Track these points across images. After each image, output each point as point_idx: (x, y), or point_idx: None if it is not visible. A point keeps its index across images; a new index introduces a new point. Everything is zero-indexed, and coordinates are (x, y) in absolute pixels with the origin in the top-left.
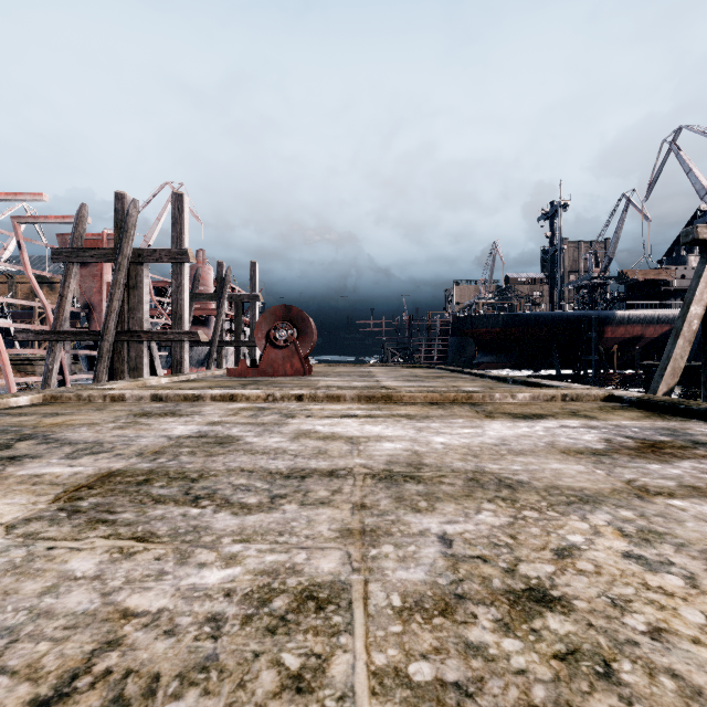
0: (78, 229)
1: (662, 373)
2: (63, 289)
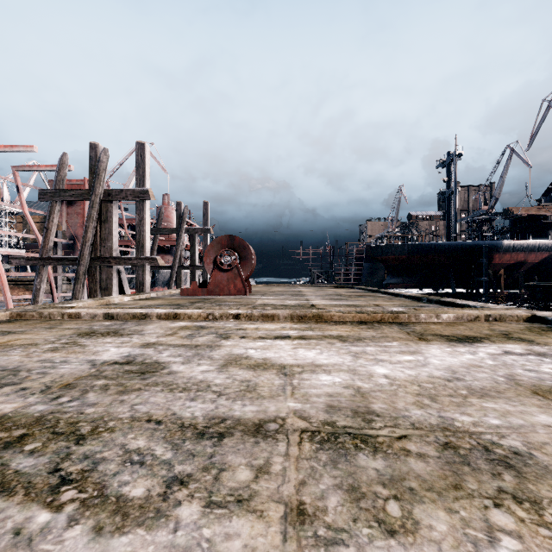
0: (60, 173)
1: None
2: (48, 223)
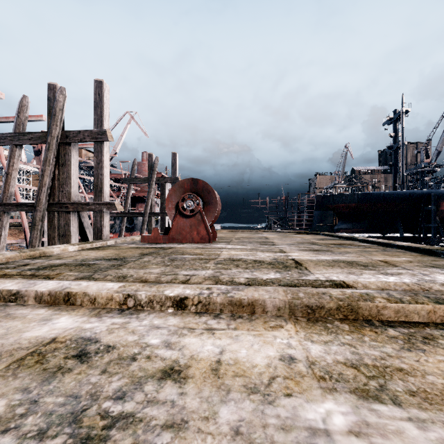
0: (20, 116)
1: None
2: (8, 168)
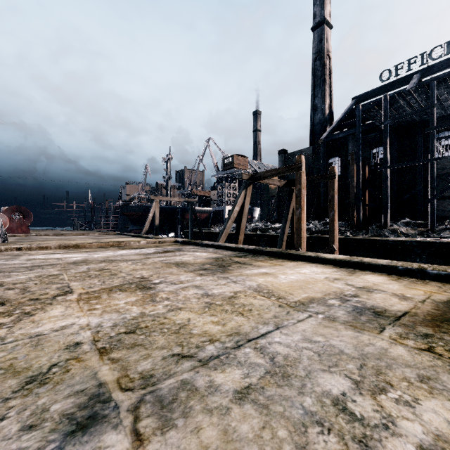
0: None
1: (143, 229)
2: None
